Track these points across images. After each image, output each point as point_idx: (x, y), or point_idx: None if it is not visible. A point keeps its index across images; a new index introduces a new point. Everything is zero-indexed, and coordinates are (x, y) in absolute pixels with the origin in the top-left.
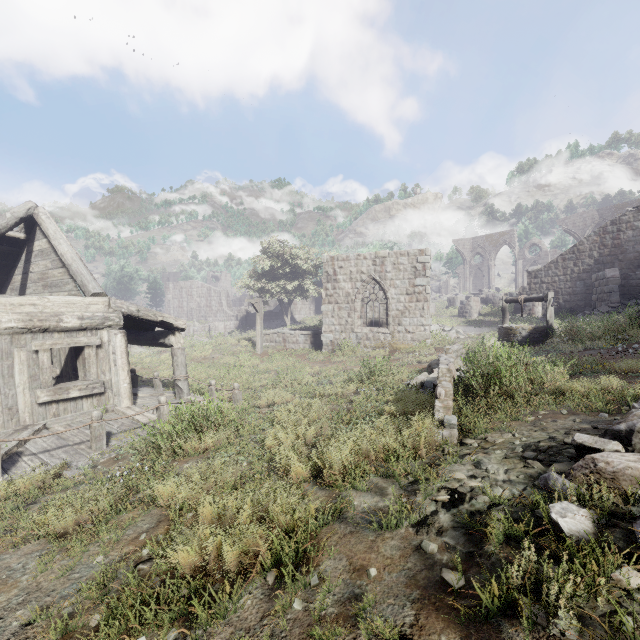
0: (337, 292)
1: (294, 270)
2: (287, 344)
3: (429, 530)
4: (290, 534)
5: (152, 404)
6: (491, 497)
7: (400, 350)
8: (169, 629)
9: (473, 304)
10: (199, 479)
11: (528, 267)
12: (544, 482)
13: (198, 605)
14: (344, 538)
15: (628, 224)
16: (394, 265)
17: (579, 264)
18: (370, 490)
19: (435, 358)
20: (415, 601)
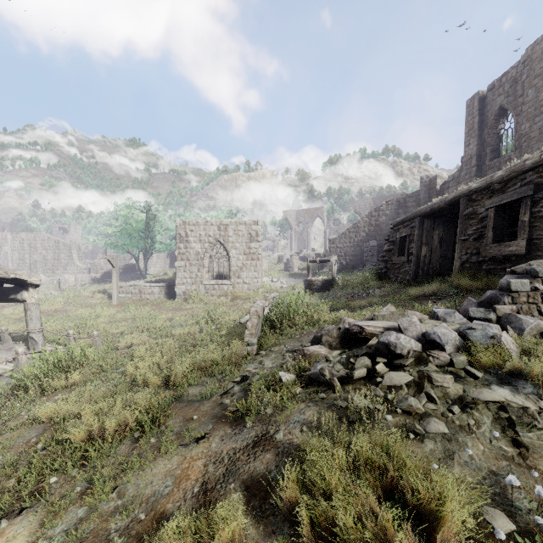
0: (189, 251)
1: (150, 229)
2: (143, 295)
3: (228, 395)
4: (148, 411)
5: (3, 357)
6: (260, 375)
7: (239, 297)
8: (72, 470)
9: (294, 261)
10: (77, 397)
11: (332, 234)
12: (285, 364)
13: (92, 451)
14: (182, 409)
15: (383, 212)
16: (235, 231)
17: (358, 236)
18: (200, 384)
19: None
20: (214, 422)
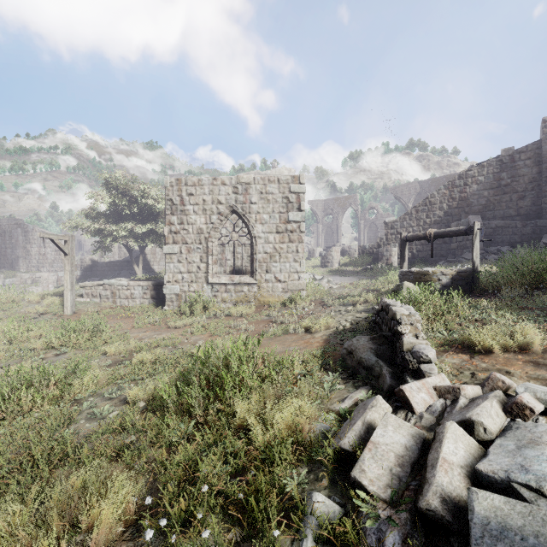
0: (185, 228)
1: (145, 211)
2: (118, 299)
3: None
4: None
5: None
6: None
7: (269, 305)
8: None
9: (334, 254)
10: None
11: (368, 227)
12: None
13: None
14: None
15: (473, 179)
16: (261, 194)
17: (431, 216)
18: None
19: (333, 322)
20: None
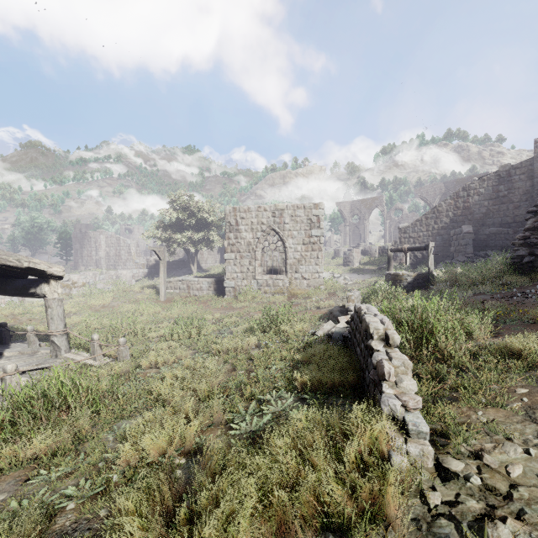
0: (239, 241)
1: (200, 222)
2: (191, 291)
3: None
4: None
5: None
6: None
7: (297, 295)
8: None
9: (355, 255)
10: None
11: (394, 226)
12: None
13: None
14: None
15: (475, 190)
16: (292, 217)
17: (438, 222)
18: None
19: (333, 303)
20: None
